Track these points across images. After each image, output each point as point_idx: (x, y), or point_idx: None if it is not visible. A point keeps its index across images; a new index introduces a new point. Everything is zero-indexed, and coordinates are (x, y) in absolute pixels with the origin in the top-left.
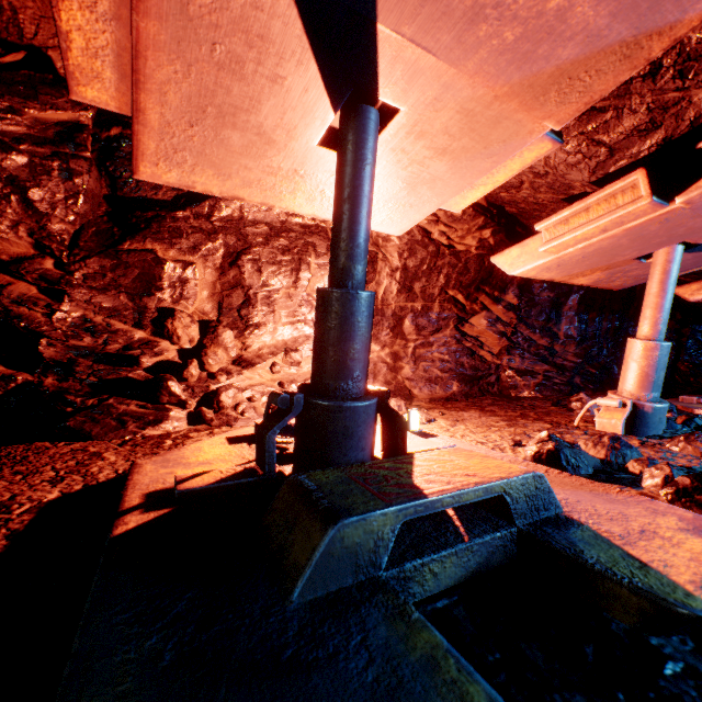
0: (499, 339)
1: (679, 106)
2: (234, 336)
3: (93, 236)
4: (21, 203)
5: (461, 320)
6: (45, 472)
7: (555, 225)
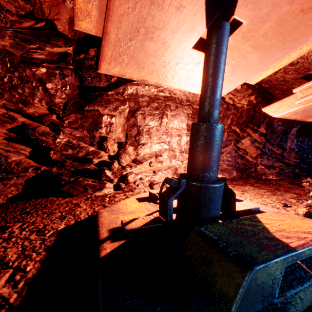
0: (256, 150)
1: None
2: (132, 149)
3: (72, 104)
4: (43, 90)
5: (237, 141)
6: (56, 213)
7: (306, 89)
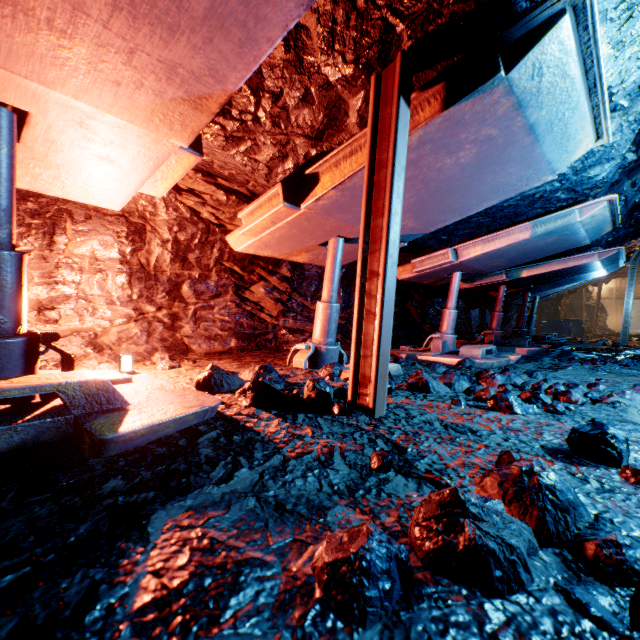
0: (276, 304)
1: (291, 145)
2: None
3: None
4: None
5: (240, 288)
6: None
7: (248, 215)
